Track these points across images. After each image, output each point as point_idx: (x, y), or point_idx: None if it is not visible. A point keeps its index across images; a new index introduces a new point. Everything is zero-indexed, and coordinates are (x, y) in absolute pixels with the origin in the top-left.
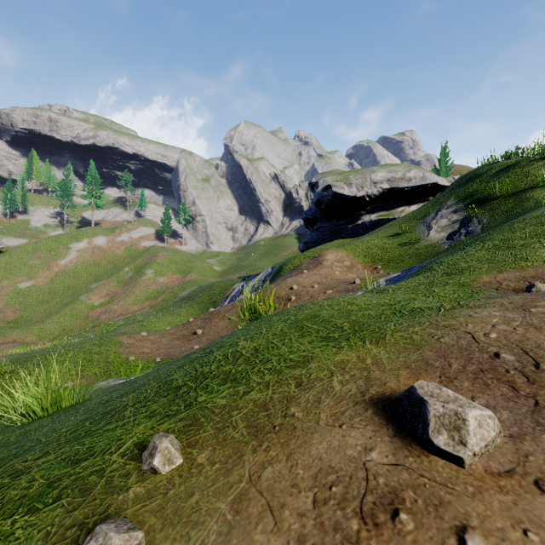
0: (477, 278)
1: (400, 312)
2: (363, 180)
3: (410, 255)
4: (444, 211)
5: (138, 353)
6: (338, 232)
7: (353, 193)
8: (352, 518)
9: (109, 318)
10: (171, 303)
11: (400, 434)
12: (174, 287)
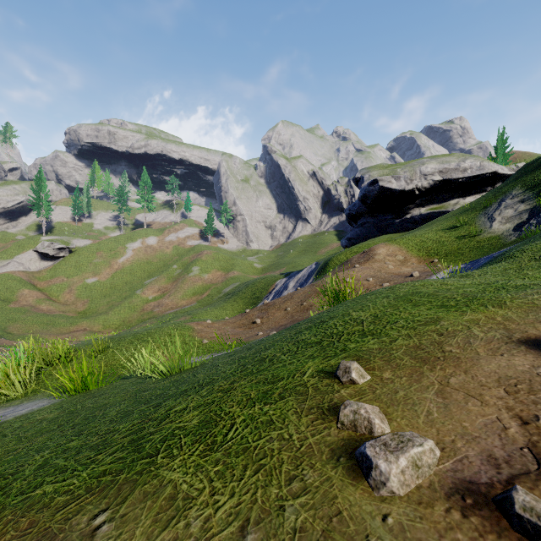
0: None
1: (504, 288)
2: (411, 173)
3: (471, 247)
4: (509, 201)
5: (209, 338)
6: (384, 228)
7: (402, 187)
8: None
9: (161, 311)
10: (216, 298)
11: None
12: (218, 283)
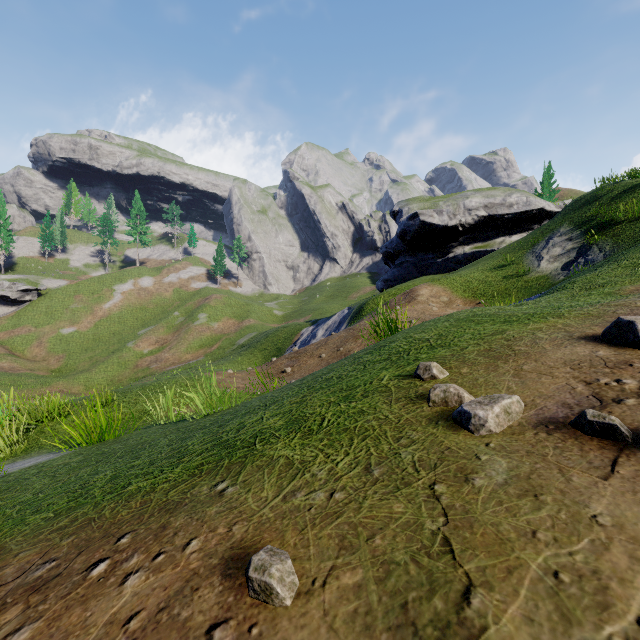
0: (622, 288)
1: (560, 308)
2: (455, 207)
3: (519, 288)
4: (557, 239)
5: (233, 388)
6: (425, 268)
7: (444, 222)
8: (603, 369)
9: (160, 367)
10: (229, 351)
11: (613, 346)
12: (230, 333)
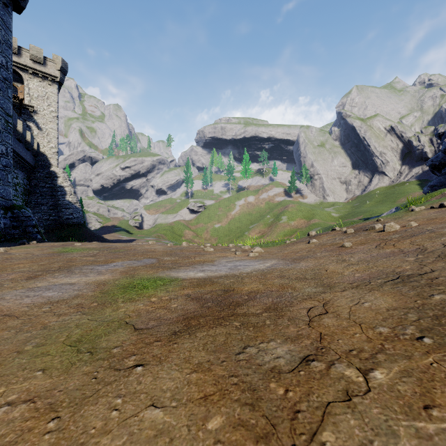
0: None
1: None
2: None
3: None
4: None
5: None
6: None
7: None
8: None
9: None
10: None
11: None
12: (302, 228)
